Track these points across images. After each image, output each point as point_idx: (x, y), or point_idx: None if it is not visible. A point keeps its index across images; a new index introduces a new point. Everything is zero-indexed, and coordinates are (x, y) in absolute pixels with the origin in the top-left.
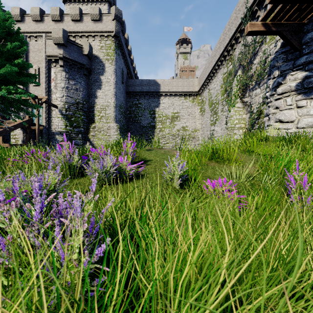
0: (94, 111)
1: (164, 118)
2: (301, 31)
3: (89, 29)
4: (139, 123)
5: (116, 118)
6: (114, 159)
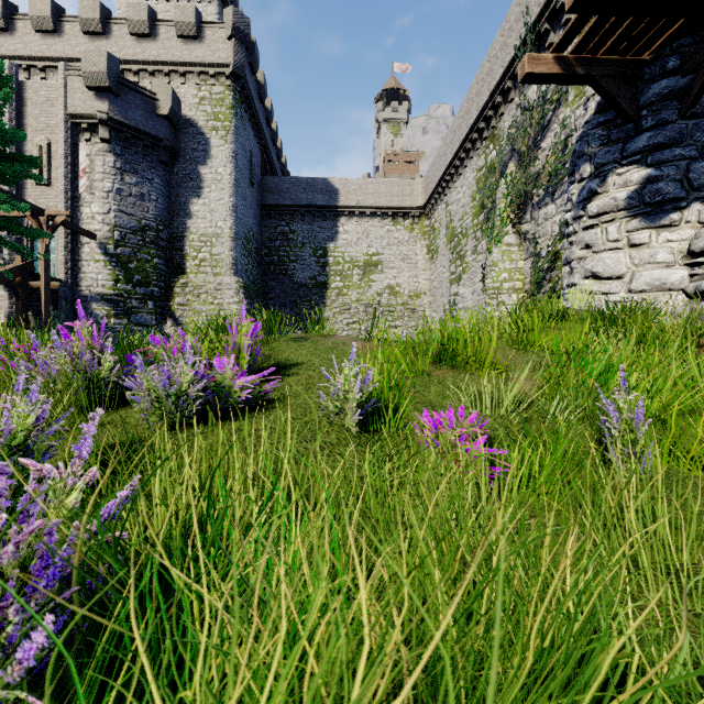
0: (185, 248)
1: (347, 266)
2: (637, 77)
3: (173, 57)
4: (291, 277)
5: (237, 264)
6: (202, 362)
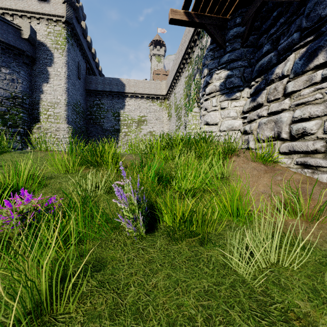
0: (39, 109)
1: (129, 121)
2: (224, 26)
3: (32, 9)
4: (101, 126)
5: (68, 118)
6: None
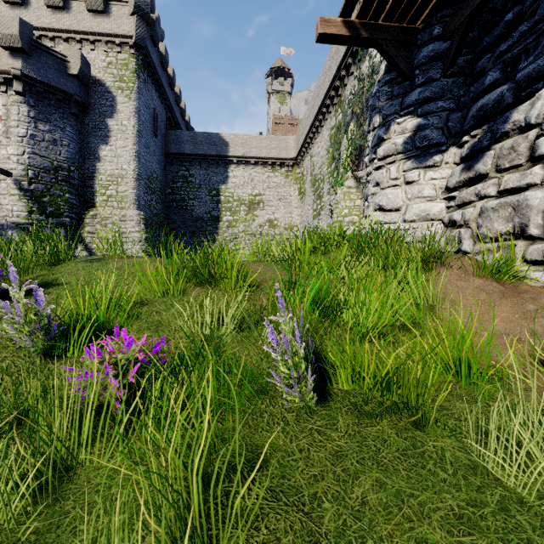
0: (94, 186)
1: (235, 204)
2: (412, 42)
3: (84, 27)
4: (190, 211)
5: (139, 200)
6: None
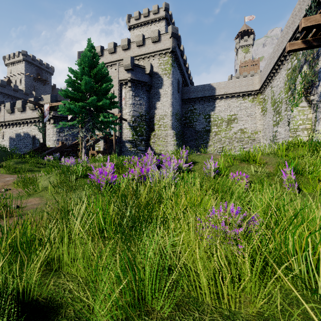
0: (154, 121)
1: (219, 121)
2: None
3: (150, 50)
4: (194, 128)
5: (173, 125)
6: (176, 161)
